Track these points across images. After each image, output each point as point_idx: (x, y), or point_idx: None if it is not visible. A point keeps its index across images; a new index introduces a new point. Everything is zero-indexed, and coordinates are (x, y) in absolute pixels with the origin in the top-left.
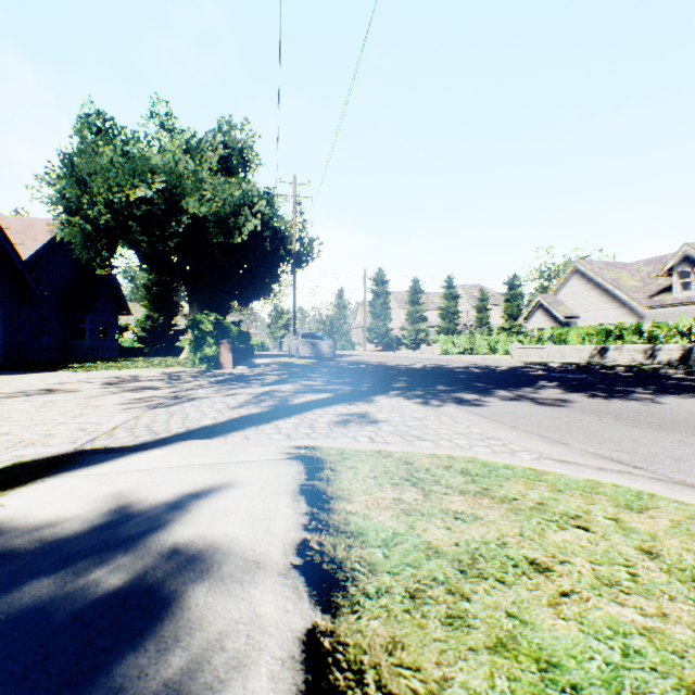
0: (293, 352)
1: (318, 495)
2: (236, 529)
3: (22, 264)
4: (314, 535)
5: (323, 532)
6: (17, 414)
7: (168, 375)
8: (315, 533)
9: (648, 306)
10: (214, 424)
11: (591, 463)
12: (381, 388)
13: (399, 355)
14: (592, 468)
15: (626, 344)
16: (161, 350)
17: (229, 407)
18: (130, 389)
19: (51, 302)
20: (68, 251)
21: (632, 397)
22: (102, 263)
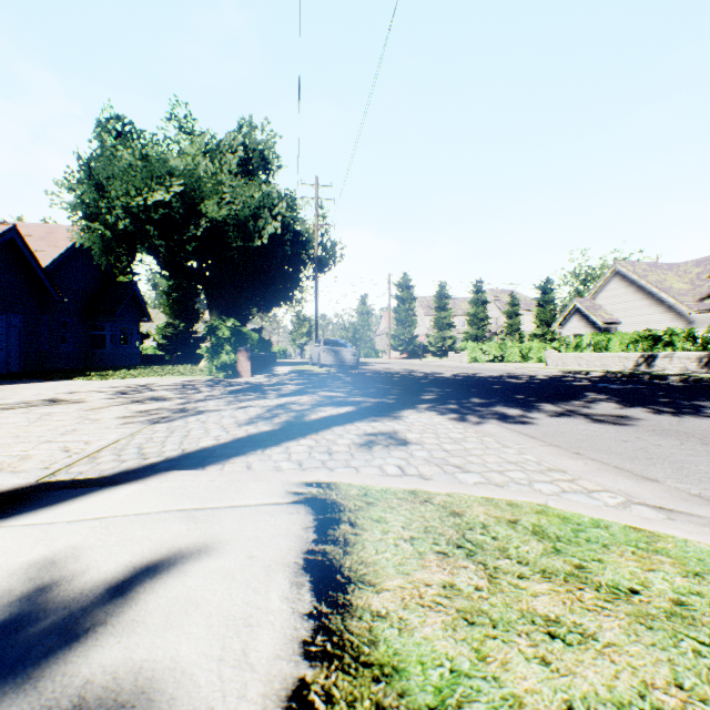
0: (315, 360)
1: (330, 575)
2: (193, 649)
3: (41, 270)
4: (318, 673)
5: (332, 664)
6: (5, 429)
7: (183, 384)
8: (320, 667)
9: (699, 310)
10: (214, 445)
11: (704, 512)
12: (409, 400)
13: (425, 363)
14: (709, 522)
15: (677, 352)
16: (181, 357)
17: (237, 423)
18: (138, 400)
19: (72, 309)
20: (89, 258)
21: (707, 414)
22: (124, 270)
